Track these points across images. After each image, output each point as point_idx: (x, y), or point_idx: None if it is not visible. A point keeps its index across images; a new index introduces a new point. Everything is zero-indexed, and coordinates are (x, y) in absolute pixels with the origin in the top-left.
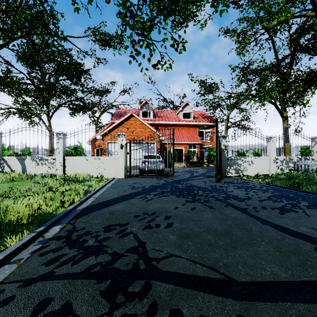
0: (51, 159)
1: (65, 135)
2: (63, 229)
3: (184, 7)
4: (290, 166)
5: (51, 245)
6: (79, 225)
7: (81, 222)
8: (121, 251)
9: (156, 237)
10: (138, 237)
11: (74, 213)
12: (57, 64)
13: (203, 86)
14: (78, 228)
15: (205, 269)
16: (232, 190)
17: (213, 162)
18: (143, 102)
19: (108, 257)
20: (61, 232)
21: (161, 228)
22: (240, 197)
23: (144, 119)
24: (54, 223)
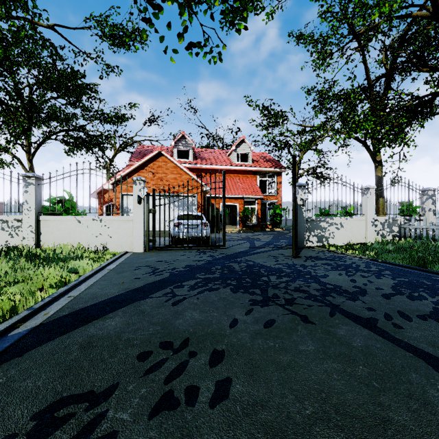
0: (13, 221)
1: (39, 179)
2: None
3: None
4: (393, 230)
5: None
6: None
7: None
8: None
9: None
10: None
11: None
12: (39, 69)
13: (266, 115)
14: None
15: None
16: (325, 274)
17: (279, 225)
18: (179, 136)
19: None
20: None
21: (199, 405)
22: (347, 289)
23: (180, 161)
24: None
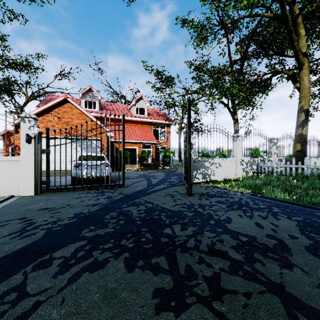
0: None
1: None
2: None
3: None
4: (253, 168)
5: None
6: None
7: None
8: None
9: None
10: None
11: None
12: None
13: (159, 79)
14: None
15: None
16: (227, 217)
17: (168, 164)
18: (86, 88)
19: None
20: None
21: None
22: (264, 242)
23: (87, 110)
24: None
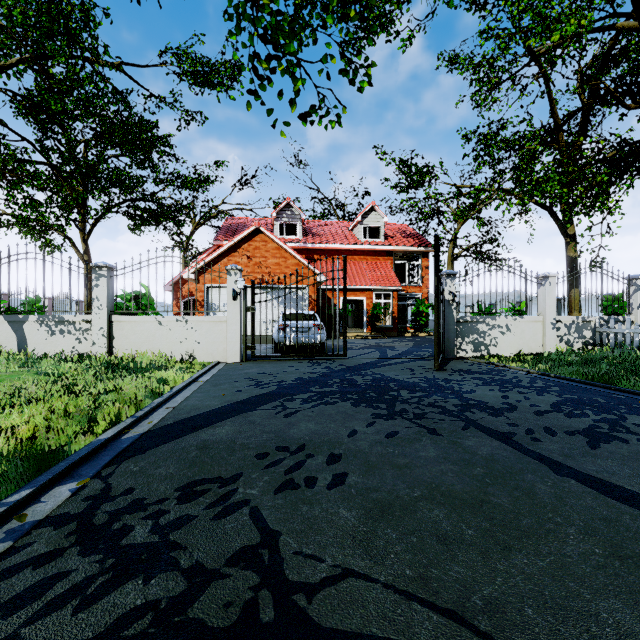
0: (81, 322)
1: (112, 270)
2: (79, 492)
3: (367, 3)
4: (584, 335)
5: (35, 545)
6: (121, 482)
7: (128, 472)
8: (214, 561)
9: (307, 516)
10: (261, 518)
11: (115, 448)
12: (101, 122)
13: (406, 173)
14: (116, 489)
15: (439, 619)
16: (471, 390)
17: (424, 328)
18: (283, 204)
19: (177, 583)
20: (72, 503)
21: (318, 488)
22: (493, 405)
23: (284, 239)
24: (61, 476)
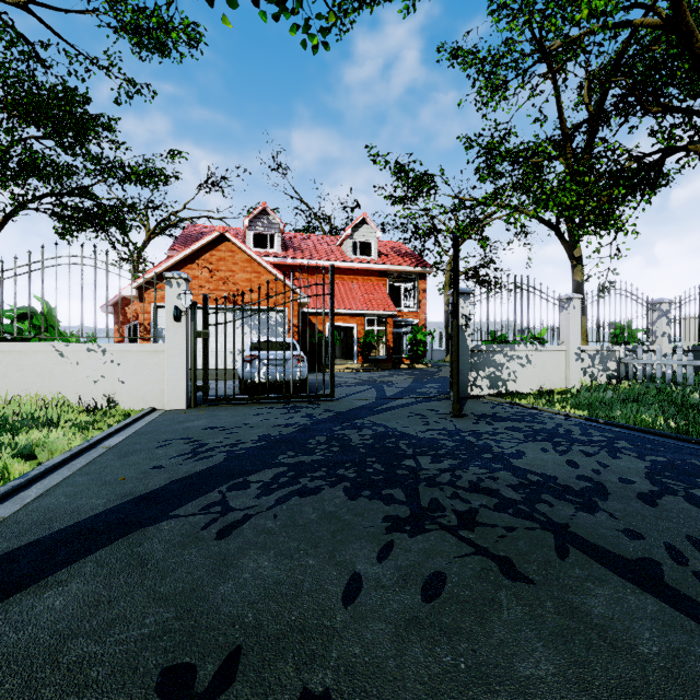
0: None
1: None
2: None
3: None
4: (609, 367)
5: None
6: None
7: None
8: None
9: None
10: None
11: None
12: None
13: (402, 180)
14: None
15: None
16: (518, 451)
17: (422, 359)
18: (257, 209)
19: None
20: None
21: None
22: (569, 483)
23: (258, 252)
24: None
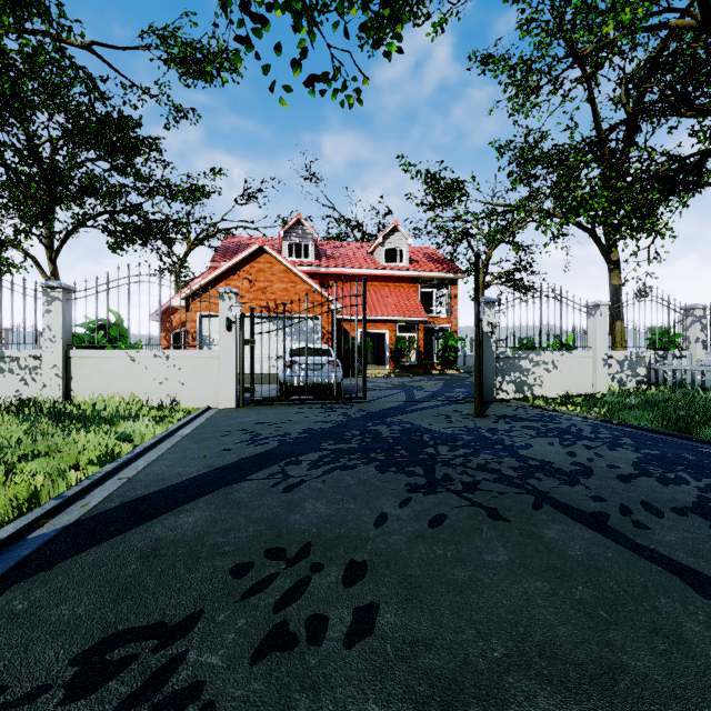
0: (28, 358)
1: (69, 292)
2: None
3: None
4: (638, 373)
5: None
6: None
7: (4, 616)
8: None
9: None
10: None
11: (8, 558)
12: (67, 114)
13: (433, 188)
14: None
15: None
16: (527, 444)
17: (453, 365)
18: (292, 220)
19: None
20: None
21: (329, 644)
22: (562, 467)
23: (293, 262)
24: None
